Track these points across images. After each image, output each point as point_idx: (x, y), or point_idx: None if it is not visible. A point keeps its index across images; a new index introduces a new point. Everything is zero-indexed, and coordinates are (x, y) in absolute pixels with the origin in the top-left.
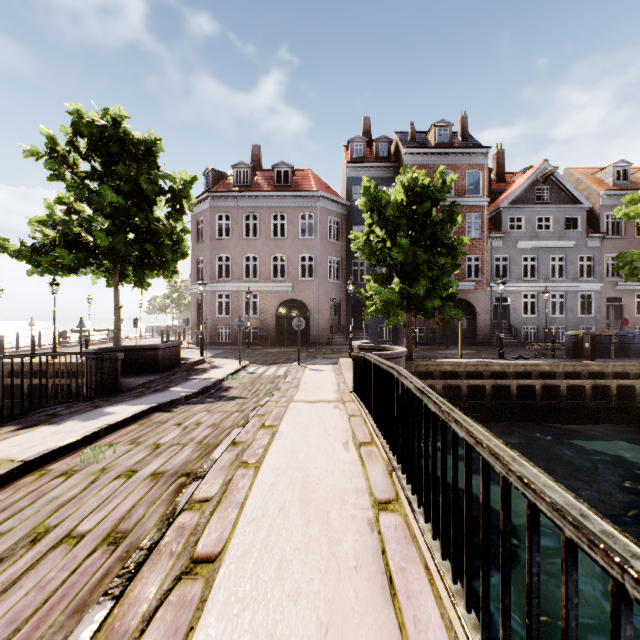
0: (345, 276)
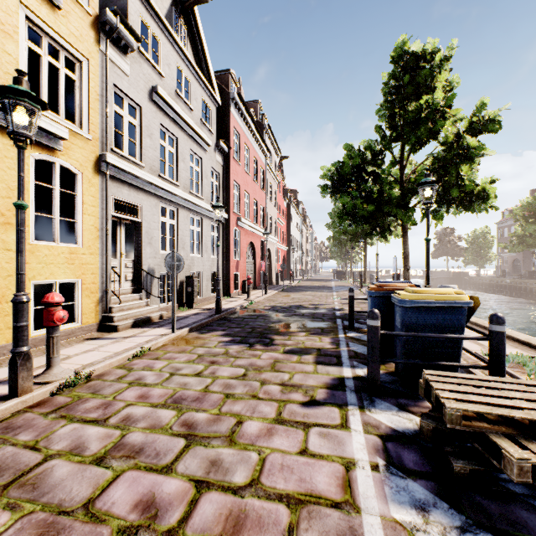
0: None
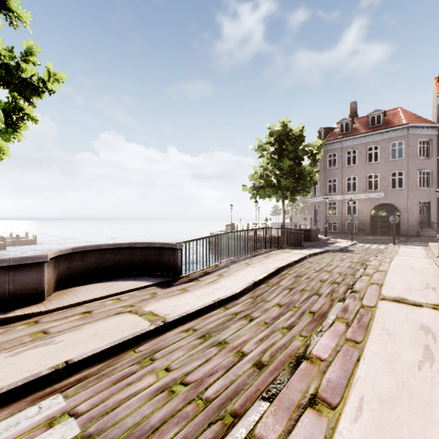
0: (435, 183)
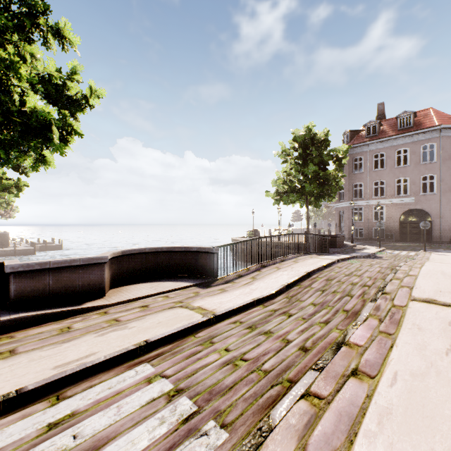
0: None
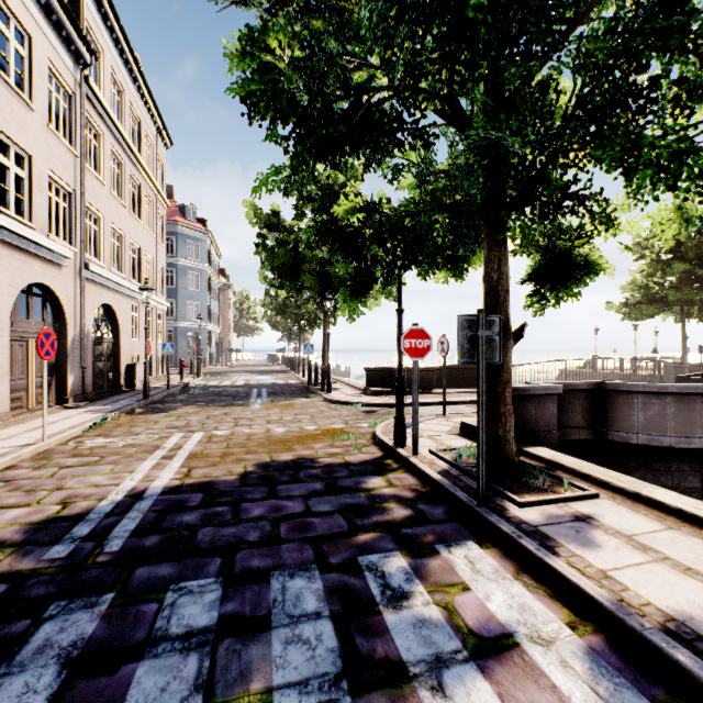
0: None
